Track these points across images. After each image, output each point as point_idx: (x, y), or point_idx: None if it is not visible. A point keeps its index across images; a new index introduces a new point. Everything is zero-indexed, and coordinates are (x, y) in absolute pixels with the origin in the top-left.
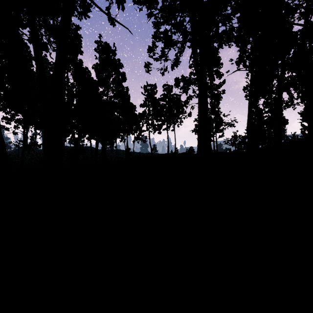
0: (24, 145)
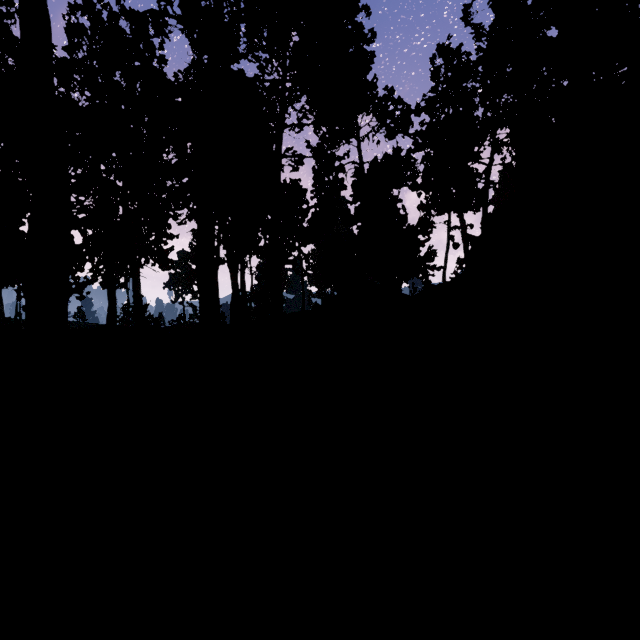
0: None
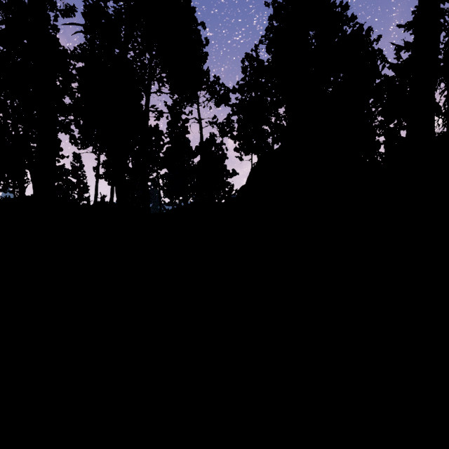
0: None
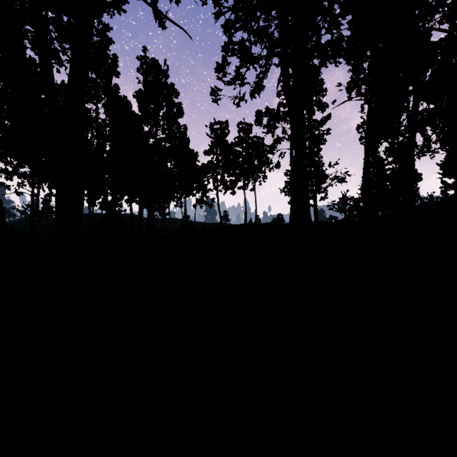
0: (33, 210)
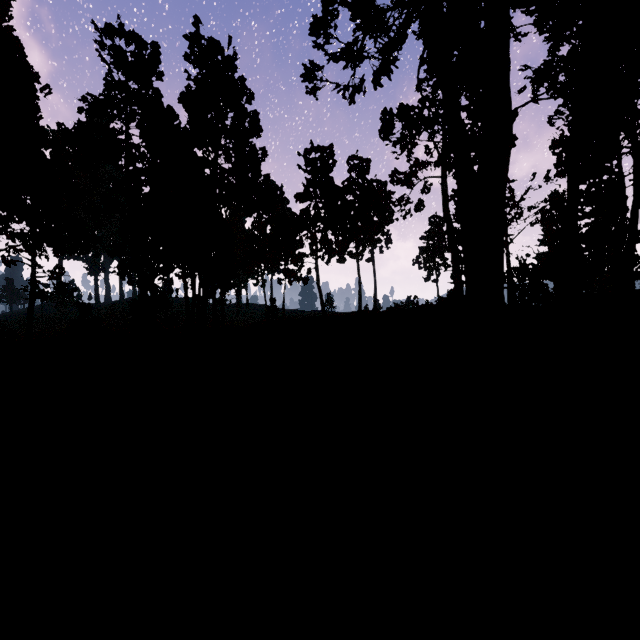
0: (34, 289)
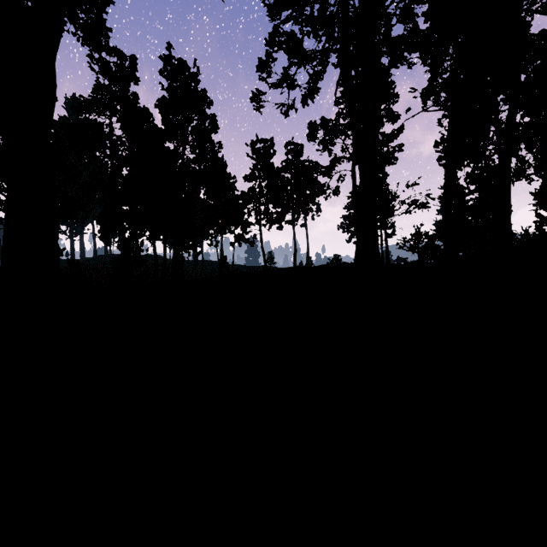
0: None
